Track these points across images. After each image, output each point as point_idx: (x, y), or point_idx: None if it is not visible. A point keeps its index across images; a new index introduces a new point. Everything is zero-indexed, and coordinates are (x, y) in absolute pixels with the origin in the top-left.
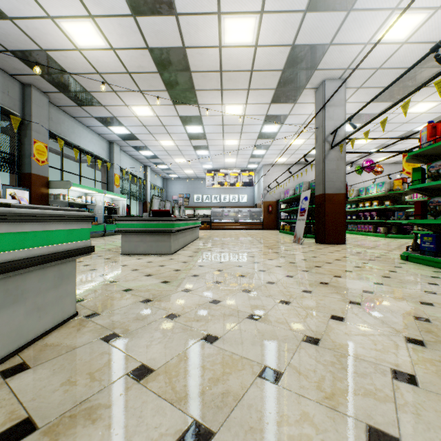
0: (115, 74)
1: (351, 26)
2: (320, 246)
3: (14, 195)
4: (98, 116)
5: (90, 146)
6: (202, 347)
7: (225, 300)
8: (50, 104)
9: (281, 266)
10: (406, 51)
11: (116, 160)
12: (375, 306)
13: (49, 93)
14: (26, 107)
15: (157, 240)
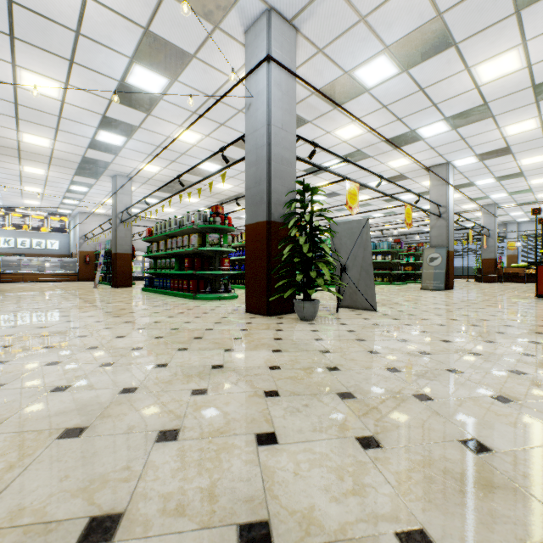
0: None
1: (121, 160)
2: (110, 289)
3: None
4: None
5: None
6: (15, 306)
7: (24, 302)
8: None
9: (64, 296)
10: (162, 176)
11: None
12: (89, 299)
13: None
14: None
15: None
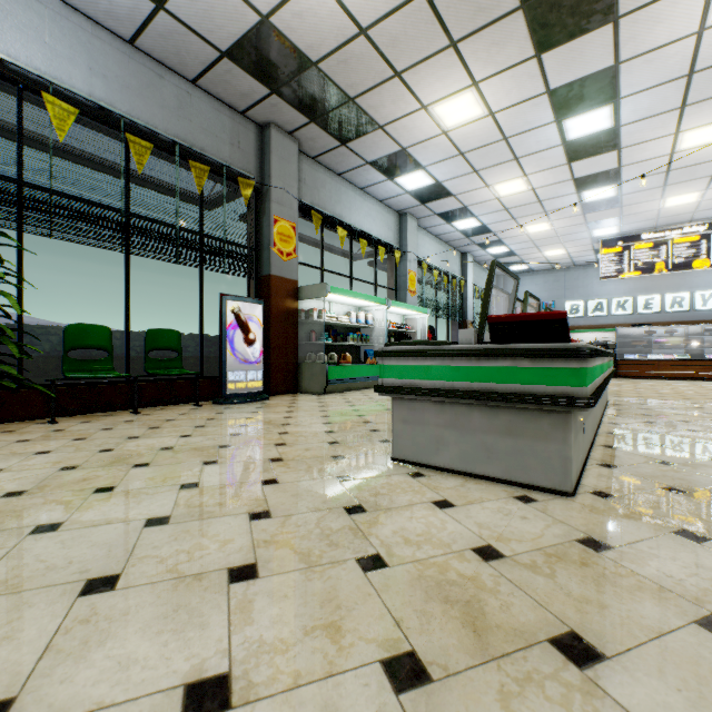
0: (394, 16)
1: None
2: None
3: (238, 312)
4: (376, 159)
5: (366, 224)
6: None
7: None
8: (302, 156)
9: None
10: None
11: (409, 245)
12: None
13: (296, 132)
14: (264, 164)
15: (508, 428)
